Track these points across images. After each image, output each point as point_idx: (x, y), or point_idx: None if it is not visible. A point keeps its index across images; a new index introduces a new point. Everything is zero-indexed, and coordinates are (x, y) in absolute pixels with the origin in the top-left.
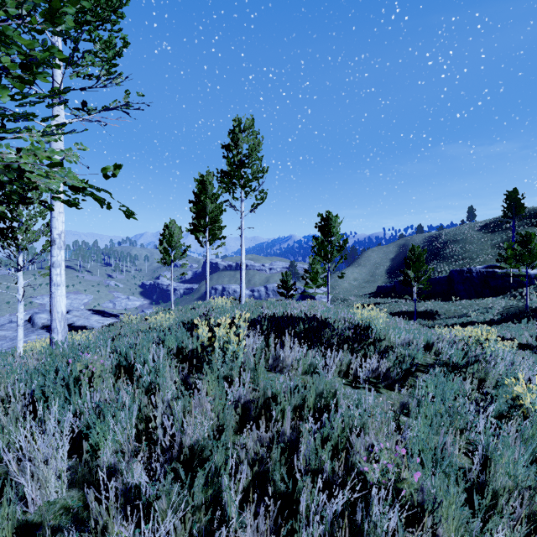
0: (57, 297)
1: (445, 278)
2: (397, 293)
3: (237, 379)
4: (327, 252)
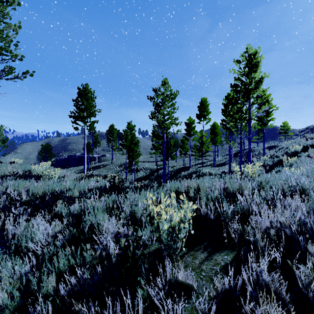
0: None
1: (65, 159)
2: None
3: None
4: None
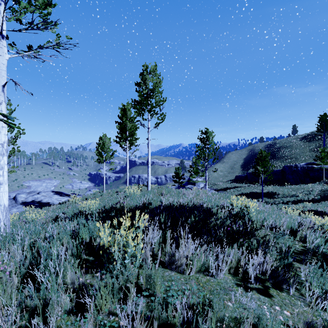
0: (0, 193)
1: (279, 171)
2: (248, 180)
3: (129, 302)
4: (205, 154)
